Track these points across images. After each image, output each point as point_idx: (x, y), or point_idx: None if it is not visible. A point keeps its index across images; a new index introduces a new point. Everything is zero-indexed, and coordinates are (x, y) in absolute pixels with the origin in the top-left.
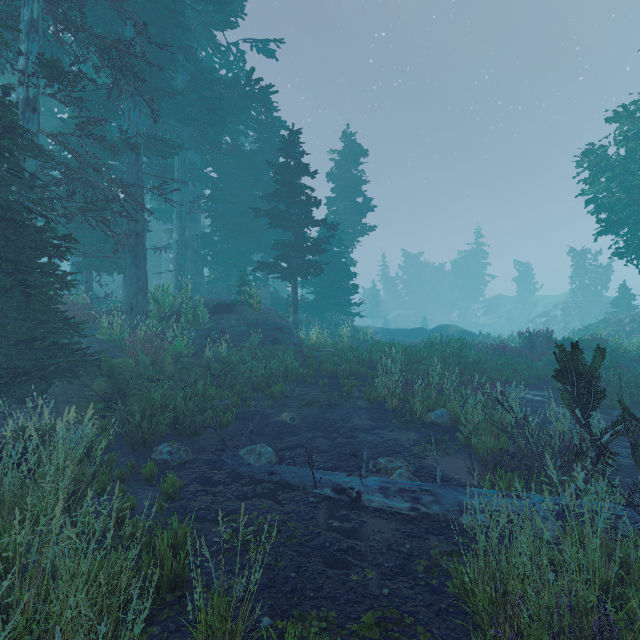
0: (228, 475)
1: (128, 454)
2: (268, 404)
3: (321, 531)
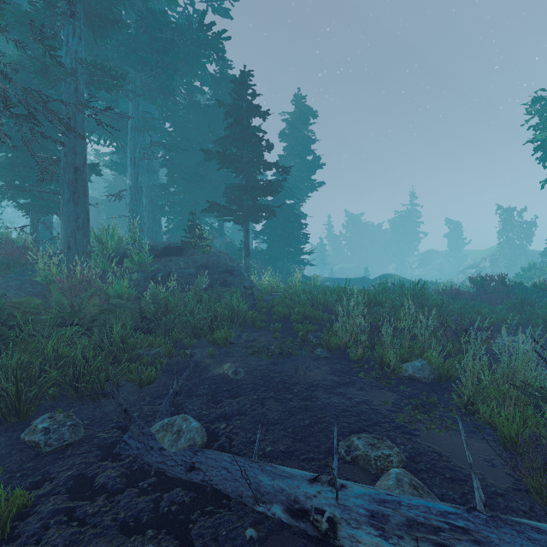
0: (124, 470)
1: None
2: (208, 353)
3: None
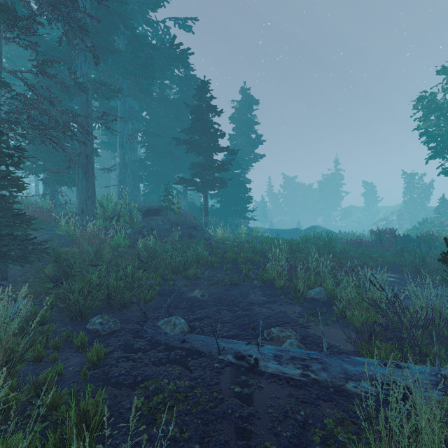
0: (148, 342)
1: (67, 324)
2: (184, 283)
3: (224, 397)
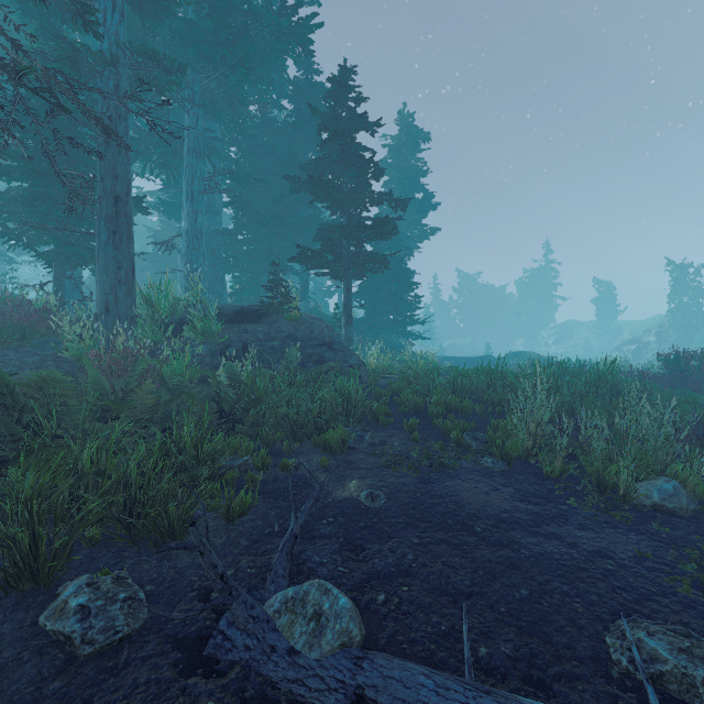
0: (231, 700)
1: None
2: (320, 464)
3: None
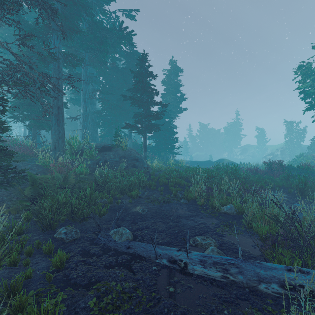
0: (101, 248)
1: (39, 234)
2: (129, 201)
3: (161, 296)
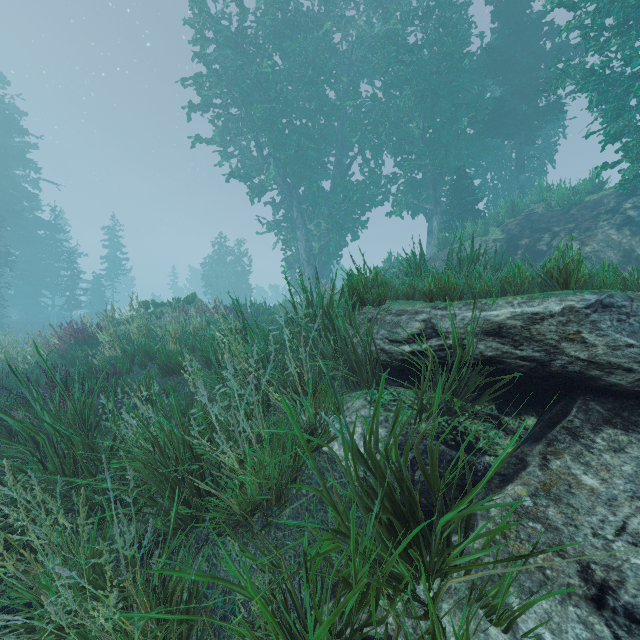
0: None
1: None
2: None
3: None
